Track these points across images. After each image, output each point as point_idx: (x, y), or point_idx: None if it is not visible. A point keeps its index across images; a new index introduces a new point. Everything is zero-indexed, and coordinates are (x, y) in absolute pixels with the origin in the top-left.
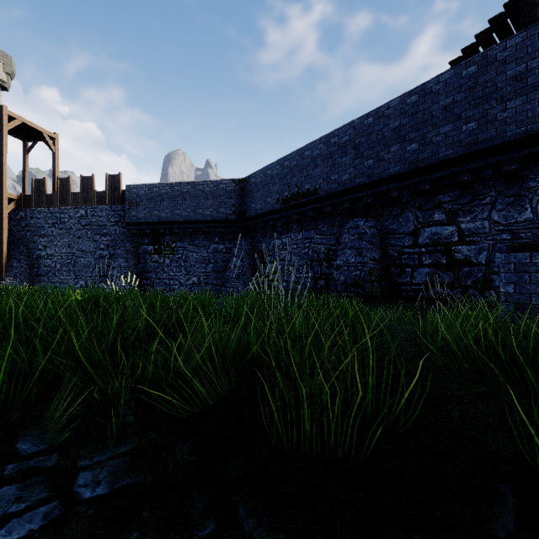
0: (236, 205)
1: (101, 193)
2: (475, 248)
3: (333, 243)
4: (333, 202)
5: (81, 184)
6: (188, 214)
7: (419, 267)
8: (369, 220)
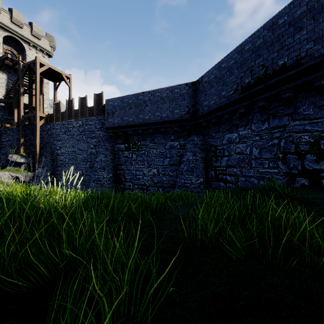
0: (189, 106)
1: (91, 108)
2: None
3: None
4: None
5: (79, 103)
6: (149, 117)
7: None
8: None
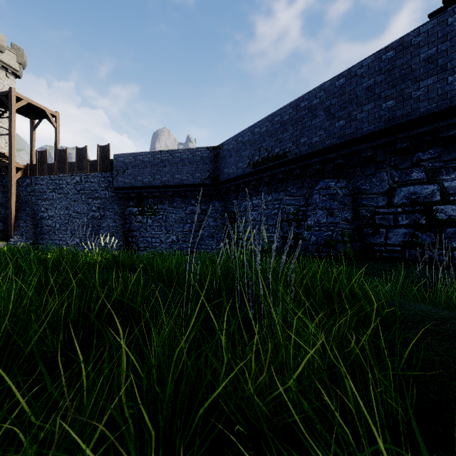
0: (210, 171)
1: (93, 162)
2: None
3: (303, 204)
4: (303, 164)
5: (76, 155)
6: (167, 179)
7: (395, 227)
8: (340, 180)
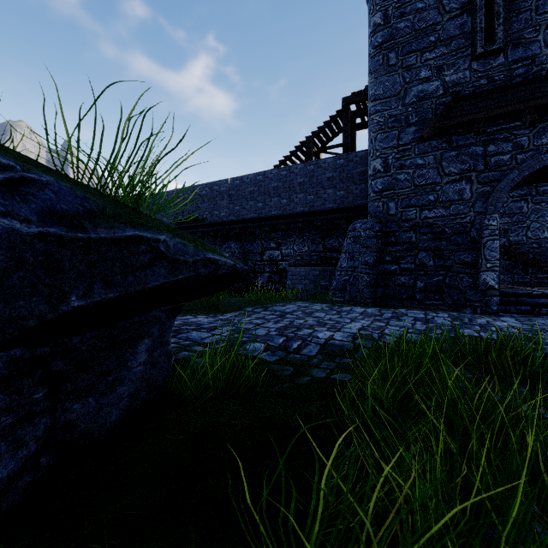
0: None
1: None
2: (288, 263)
3: None
4: (216, 229)
5: None
6: None
7: (264, 273)
8: (237, 243)
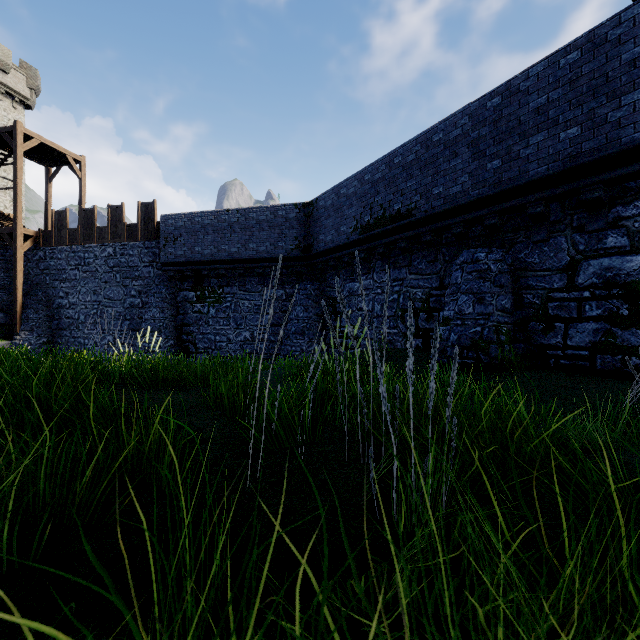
0: (299, 238)
1: (132, 226)
2: None
3: (436, 286)
4: (437, 227)
5: (108, 216)
6: (238, 250)
7: (579, 321)
8: (493, 250)
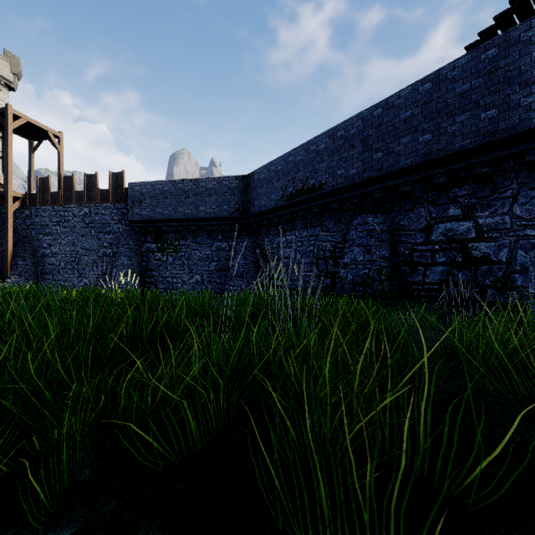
0: (239, 203)
1: (104, 191)
2: (494, 244)
3: (340, 241)
4: (340, 198)
5: (85, 182)
6: (191, 211)
7: (432, 265)
8: (378, 216)
